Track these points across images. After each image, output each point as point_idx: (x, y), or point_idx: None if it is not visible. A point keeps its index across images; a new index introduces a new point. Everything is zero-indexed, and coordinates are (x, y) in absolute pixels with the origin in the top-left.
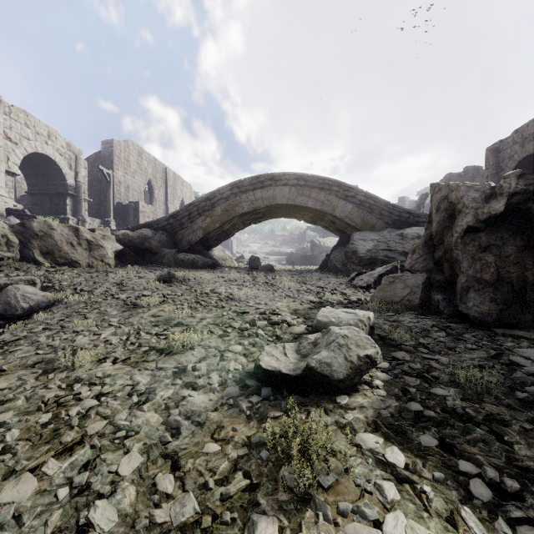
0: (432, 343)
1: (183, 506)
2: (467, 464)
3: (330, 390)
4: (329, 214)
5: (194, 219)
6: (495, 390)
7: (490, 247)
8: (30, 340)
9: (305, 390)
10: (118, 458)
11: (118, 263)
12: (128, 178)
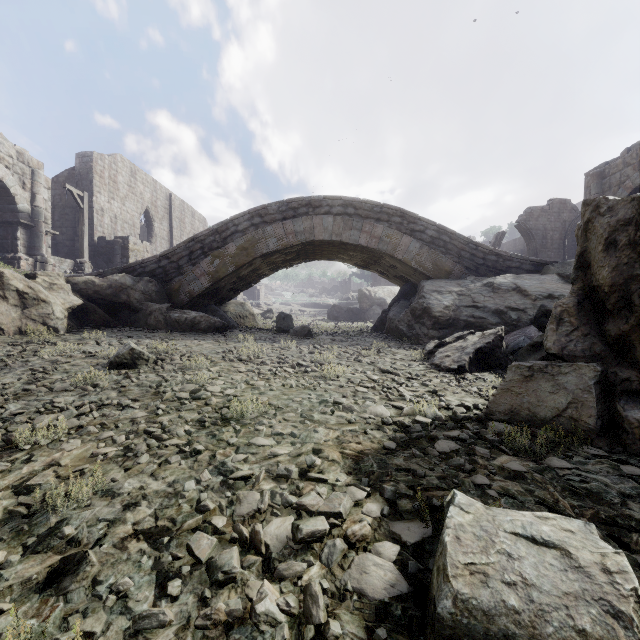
0: None
1: None
2: None
3: None
4: (389, 255)
5: (197, 261)
6: None
7: None
8: None
9: None
10: None
11: (75, 326)
12: (116, 206)
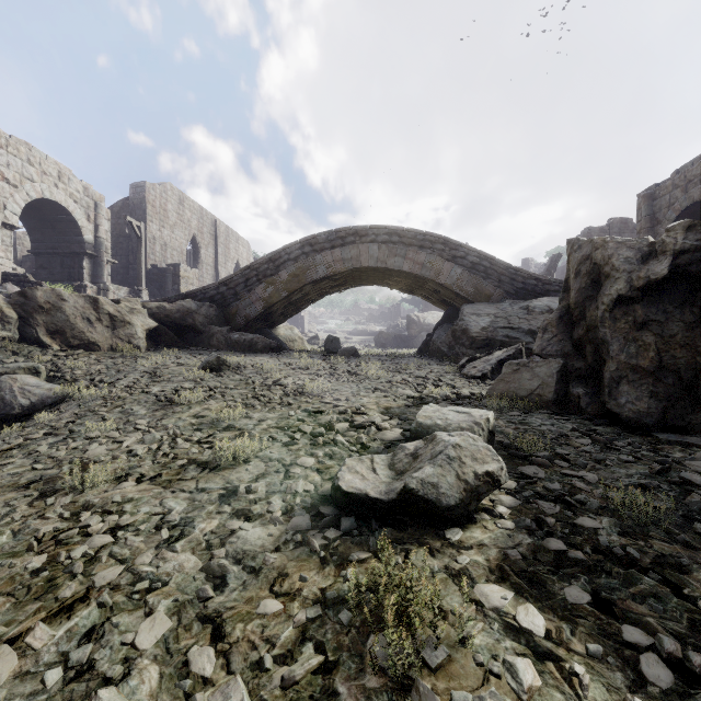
0: (573, 453)
1: (226, 699)
2: (634, 631)
3: (437, 521)
4: (432, 280)
5: (253, 287)
6: (665, 521)
7: (648, 323)
8: (26, 450)
9: (402, 520)
10: (137, 622)
11: (151, 345)
12: (166, 234)
